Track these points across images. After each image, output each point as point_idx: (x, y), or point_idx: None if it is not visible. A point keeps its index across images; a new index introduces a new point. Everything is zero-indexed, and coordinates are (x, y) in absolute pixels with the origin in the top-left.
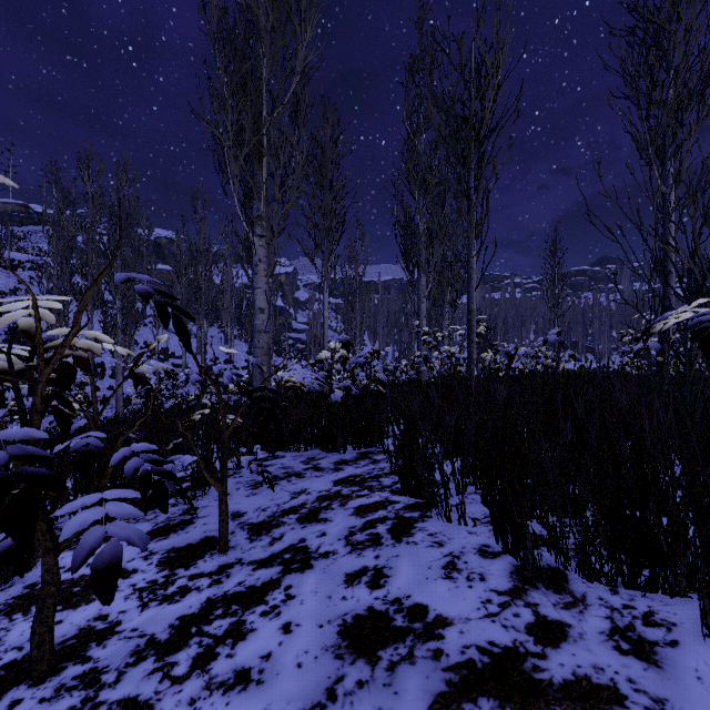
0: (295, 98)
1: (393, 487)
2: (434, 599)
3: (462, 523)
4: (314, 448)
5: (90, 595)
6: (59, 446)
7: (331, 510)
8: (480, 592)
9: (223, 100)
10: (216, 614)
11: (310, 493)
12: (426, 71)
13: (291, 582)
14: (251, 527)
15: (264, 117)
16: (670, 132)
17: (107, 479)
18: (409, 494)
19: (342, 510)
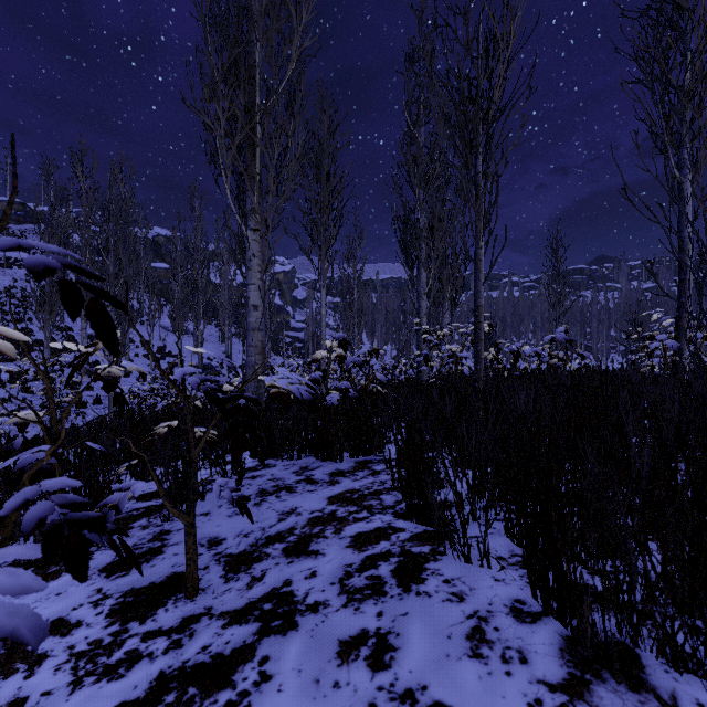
0: (291, 87)
1: (396, 508)
2: (460, 696)
3: (484, 563)
4: (308, 456)
5: (13, 662)
6: (4, 462)
7: (323, 539)
8: (524, 685)
9: (214, 86)
10: (167, 701)
11: (300, 513)
12: (426, 60)
13: (268, 652)
14: (228, 560)
15: (257, 104)
16: (687, 118)
17: (8, 529)
18: (416, 519)
19: (336, 540)
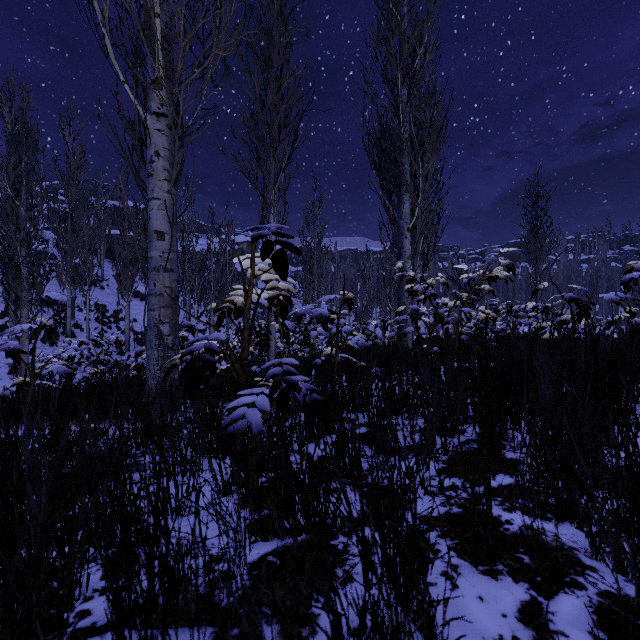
0: None
1: None
2: None
3: None
4: None
5: None
6: None
7: None
8: None
9: None
10: None
11: None
12: None
13: None
14: None
15: None
16: None
17: None
18: None
19: None
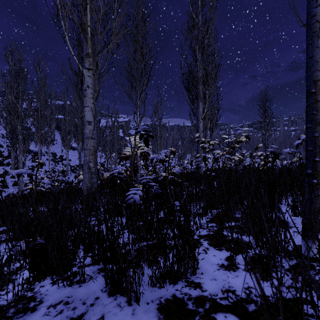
0: None
1: None
2: None
3: None
4: (98, 272)
5: None
6: None
7: None
8: None
9: None
10: None
11: None
12: None
13: None
14: None
15: None
16: None
17: None
18: None
19: None
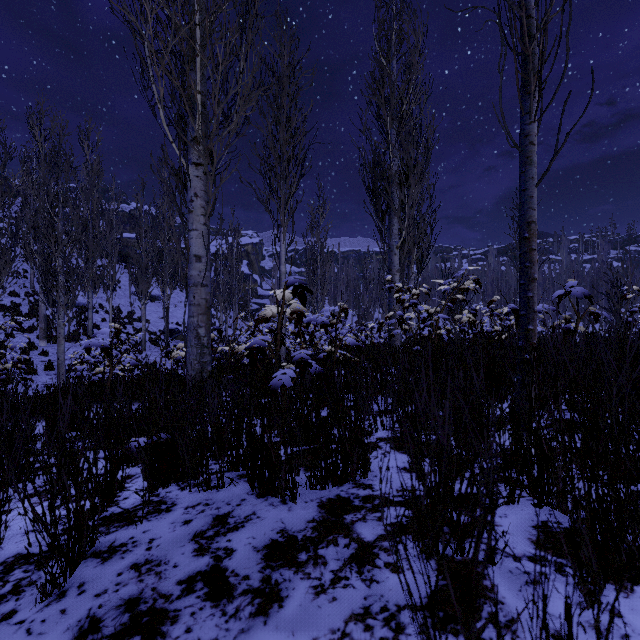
0: (244, 4)
1: None
2: None
3: None
4: (239, 478)
5: None
6: None
7: None
8: None
9: None
10: None
11: None
12: None
13: None
14: None
15: None
16: None
17: None
18: None
19: None
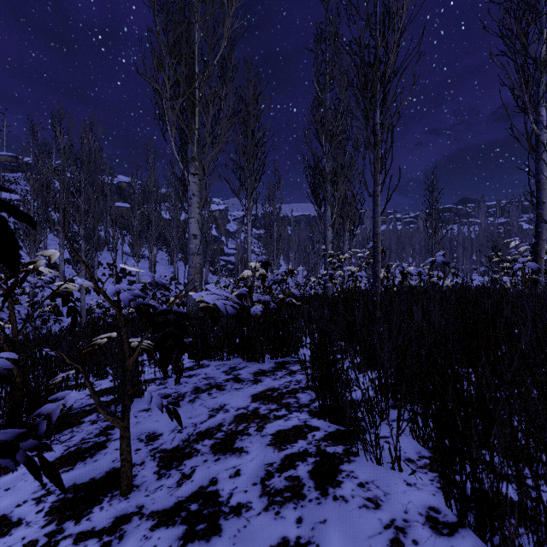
0: (223, 61)
1: (311, 406)
2: None
3: (394, 466)
4: (236, 357)
5: None
6: None
7: (247, 437)
8: None
9: (161, 58)
10: None
11: (228, 410)
12: (331, 40)
13: None
14: (162, 455)
15: (196, 72)
16: (543, 82)
17: None
18: (329, 419)
19: (258, 438)
